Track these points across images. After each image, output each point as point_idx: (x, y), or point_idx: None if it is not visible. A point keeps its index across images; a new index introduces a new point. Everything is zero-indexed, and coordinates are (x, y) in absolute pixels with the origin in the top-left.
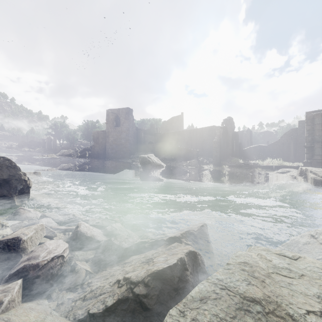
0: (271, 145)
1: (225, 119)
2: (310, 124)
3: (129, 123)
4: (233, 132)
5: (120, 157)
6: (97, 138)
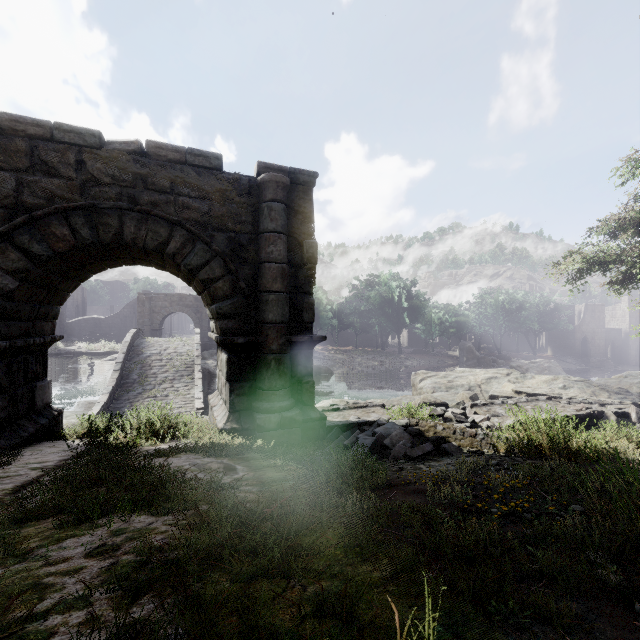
0: (111, 318)
1: None
2: (141, 306)
3: None
4: None
5: None
6: None
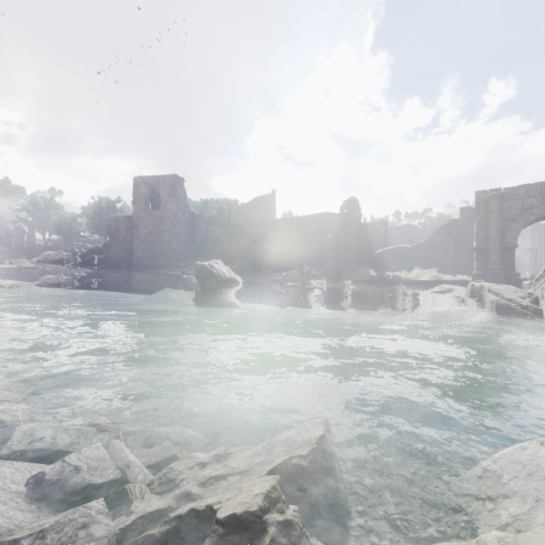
0: (419, 247)
1: (346, 201)
2: (482, 212)
3: (177, 202)
4: (359, 223)
5: (160, 265)
6: (115, 229)
